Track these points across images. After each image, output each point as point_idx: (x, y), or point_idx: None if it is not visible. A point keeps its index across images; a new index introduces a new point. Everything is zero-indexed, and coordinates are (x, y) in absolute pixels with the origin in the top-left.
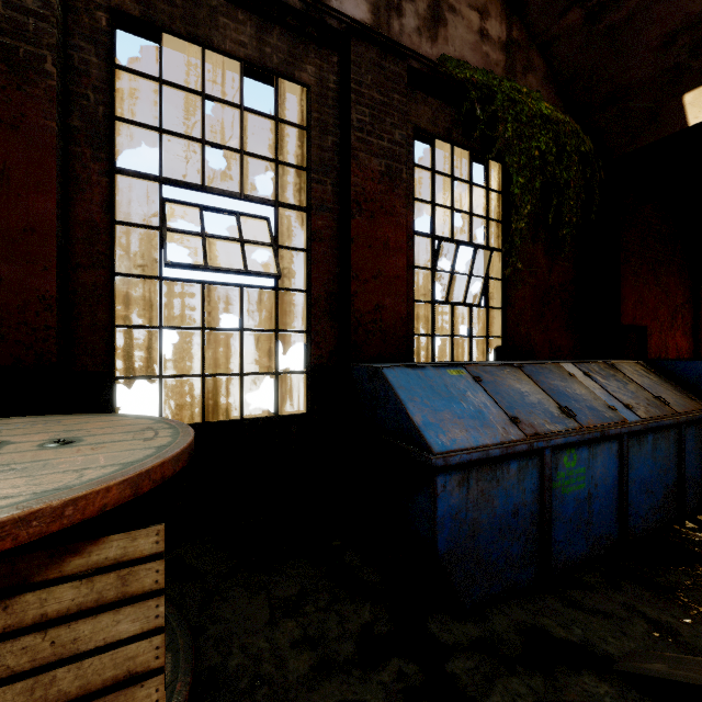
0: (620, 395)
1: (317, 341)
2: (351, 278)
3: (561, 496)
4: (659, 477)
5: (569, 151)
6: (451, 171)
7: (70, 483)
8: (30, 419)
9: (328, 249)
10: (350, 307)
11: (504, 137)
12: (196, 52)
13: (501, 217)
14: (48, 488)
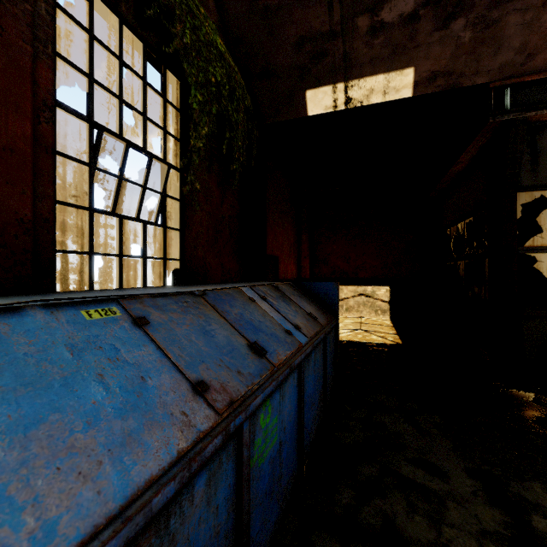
0: (290, 316)
1: None
2: None
3: (258, 471)
4: (317, 387)
5: (238, 97)
6: (119, 52)
7: None
8: None
9: None
10: None
11: (182, 40)
12: None
13: (180, 136)
14: None
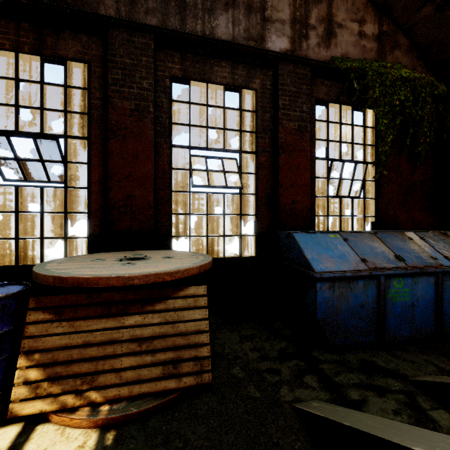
0: (443, 251)
1: (261, 220)
2: (278, 186)
3: (392, 302)
4: None
5: (424, 96)
6: (339, 120)
7: (182, 266)
8: (148, 251)
9: (266, 172)
10: (278, 202)
11: (373, 97)
12: (204, 85)
13: (375, 143)
14: (177, 266)
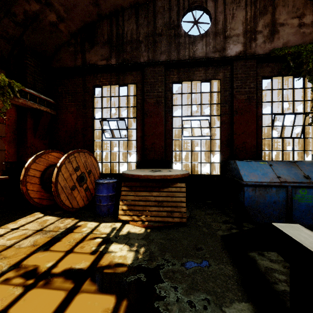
0: None
1: (223, 153)
2: (233, 134)
3: (297, 202)
4: None
5: None
6: (282, 87)
7: (174, 174)
8: (161, 169)
9: (227, 126)
10: (233, 143)
11: (306, 70)
12: (189, 82)
13: None
14: (172, 174)
